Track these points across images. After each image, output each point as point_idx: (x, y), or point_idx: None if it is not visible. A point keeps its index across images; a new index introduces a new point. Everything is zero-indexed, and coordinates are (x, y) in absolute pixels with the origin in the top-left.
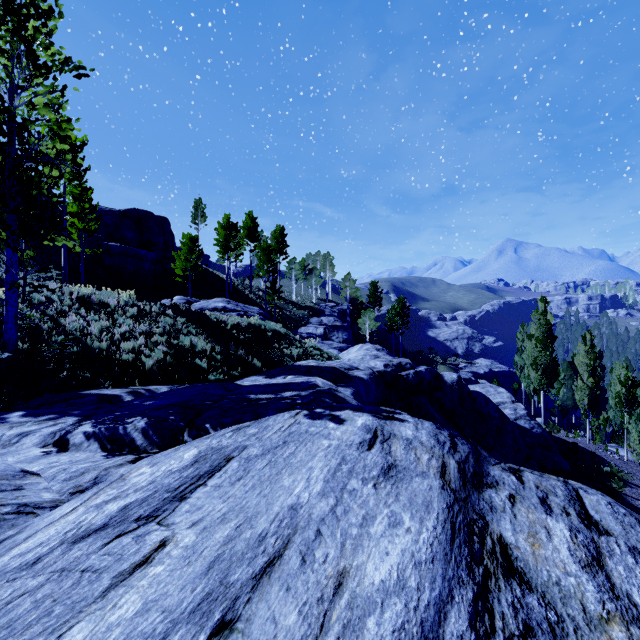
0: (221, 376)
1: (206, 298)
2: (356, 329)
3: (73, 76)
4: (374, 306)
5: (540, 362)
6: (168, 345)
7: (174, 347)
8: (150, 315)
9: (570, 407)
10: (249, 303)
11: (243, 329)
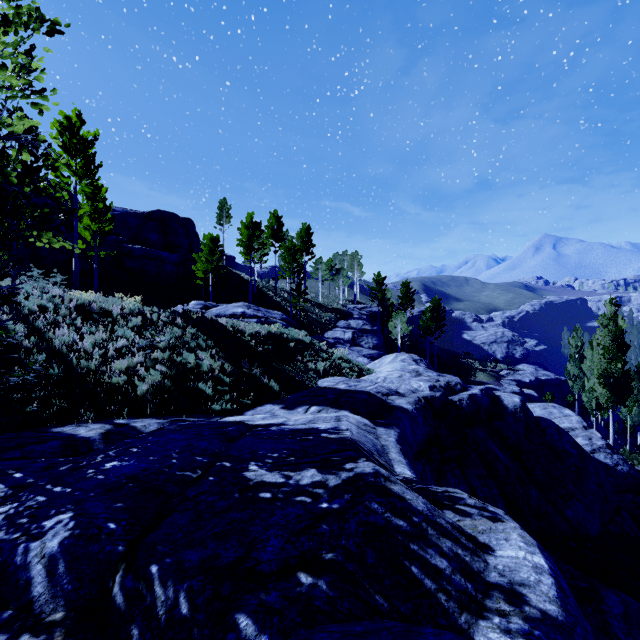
0: (228, 406)
1: (229, 301)
2: (386, 332)
3: (43, 33)
4: (406, 308)
5: (609, 376)
6: (170, 362)
7: (175, 367)
8: (156, 325)
9: (637, 424)
10: (273, 306)
11: (262, 339)
